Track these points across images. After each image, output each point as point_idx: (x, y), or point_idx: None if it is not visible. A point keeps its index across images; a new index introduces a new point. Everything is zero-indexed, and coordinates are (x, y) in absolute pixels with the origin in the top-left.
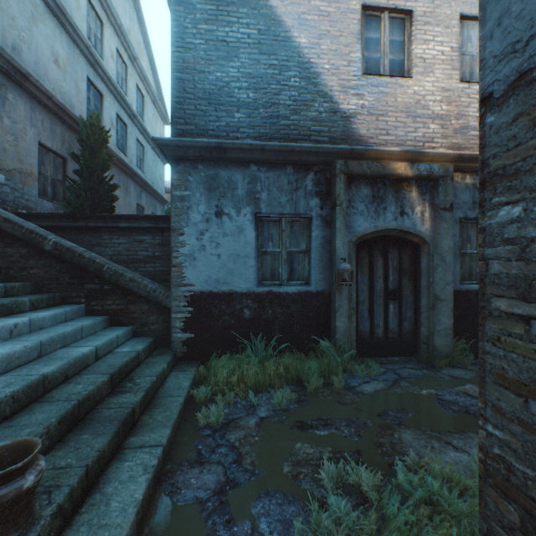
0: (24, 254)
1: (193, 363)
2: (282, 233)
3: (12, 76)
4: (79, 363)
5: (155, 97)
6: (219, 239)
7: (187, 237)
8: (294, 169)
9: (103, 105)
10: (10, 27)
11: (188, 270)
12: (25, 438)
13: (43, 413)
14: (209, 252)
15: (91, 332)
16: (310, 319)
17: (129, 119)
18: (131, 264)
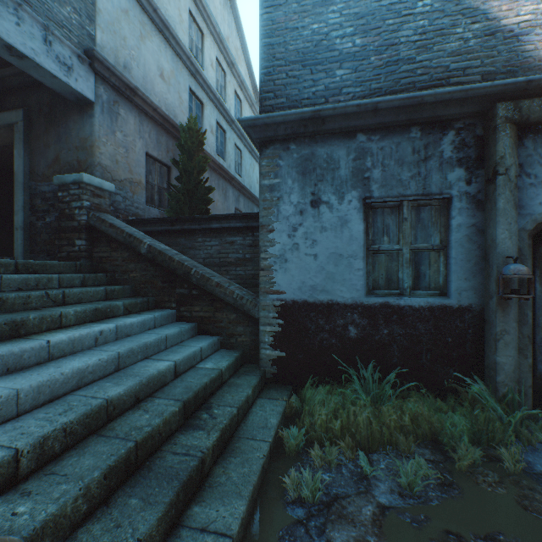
0: (126, 258)
1: (283, 388)
2: (403, 223)
3: (123, 93)
4: (153, 383)
5: (252, 101)
6: (315, 234)
7: (276, 234)
8: (422, 131)
9: (203, 114)
10: (122, 47)
11: (278, 274)
12: (11, 540)
13: (92, 456)
14: (303, 252)
15: (177, 341)
16: (448, 346)
17: (227, 125)
18: (222, 267)
